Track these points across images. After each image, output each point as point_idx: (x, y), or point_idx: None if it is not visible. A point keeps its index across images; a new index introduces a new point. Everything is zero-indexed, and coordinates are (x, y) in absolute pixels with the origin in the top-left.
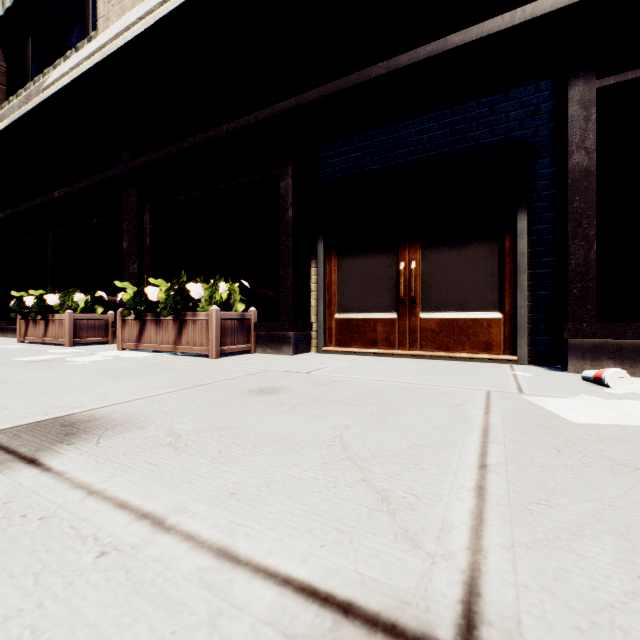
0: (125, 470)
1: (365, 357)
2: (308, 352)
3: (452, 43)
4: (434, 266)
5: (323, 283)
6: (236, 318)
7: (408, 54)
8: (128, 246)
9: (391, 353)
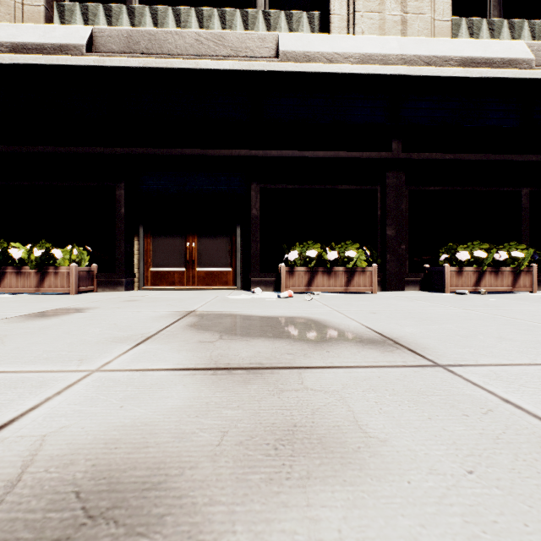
0: (115, 310)
1: (169, 291)
2: (133, 290)
3: (210, 153)
4: (204, 246)
5: (143, 251)
6: (86, 270)
7: (191, 150)
8: None
9: (183, 288)
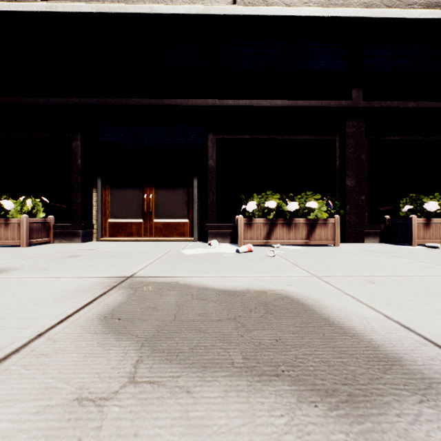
0: (33, 274)
1: (126, 242)
2: (91, 241)
3: (165, 103)
4: (161, 197)
5: (101, 202)
6: (40, 222)
7: (146, 100)
8: None
9: (140, 239)
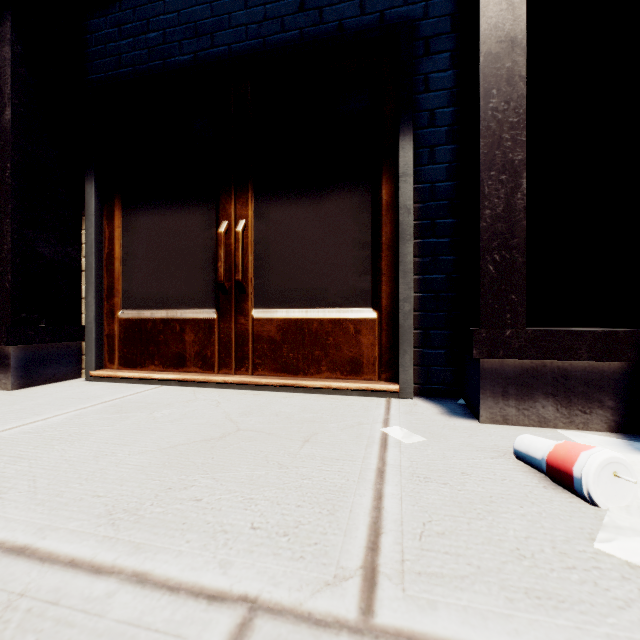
0: None
1: (156, 389)
2: (73, 378)
3: None
4: (274, 229)
5: (95, 256)
6: None
7: None
8: None
9: (202, 380)
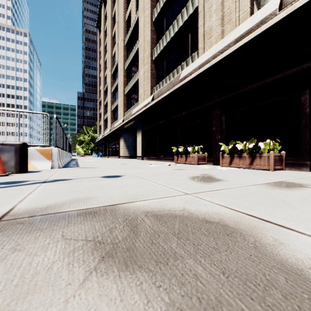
0: None
1: None
2: None
3: None
4: None
5: None
6: (278, 155)
7: None
8: (215, 129)
9: None
